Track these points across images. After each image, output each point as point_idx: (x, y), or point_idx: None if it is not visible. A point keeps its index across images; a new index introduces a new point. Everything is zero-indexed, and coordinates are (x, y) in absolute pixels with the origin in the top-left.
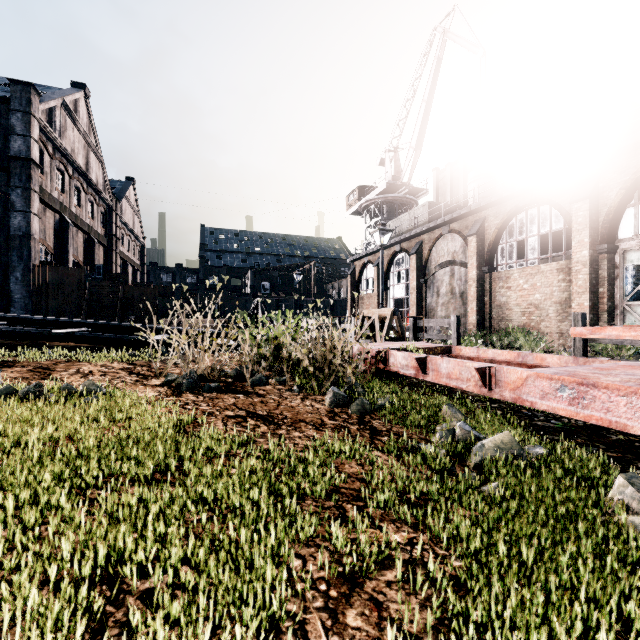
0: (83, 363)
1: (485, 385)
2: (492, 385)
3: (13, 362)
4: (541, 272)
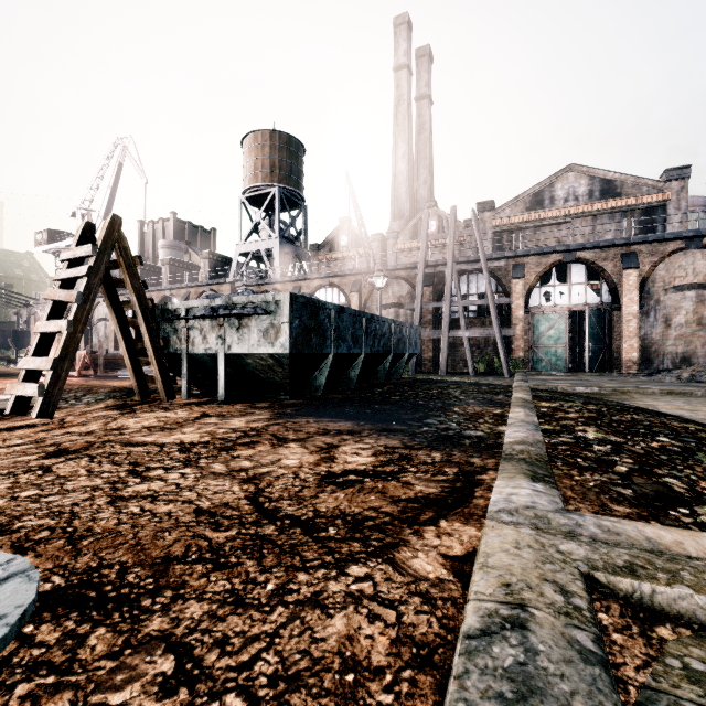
0: None
1: None
2: None
3: None
4: None
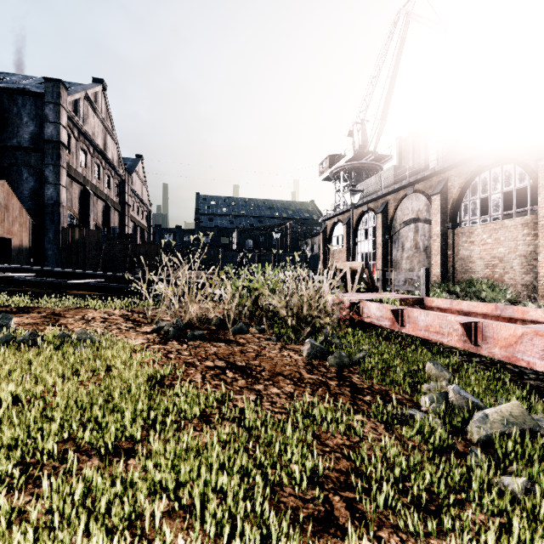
0: (90, 310)
1: (471, 341)
2: (478, 341)
3: (33, 308)
4: (505, 227)
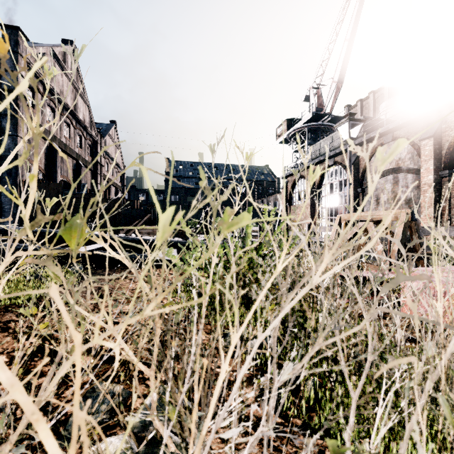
0: None
1: None
2: None
3: None
4: None
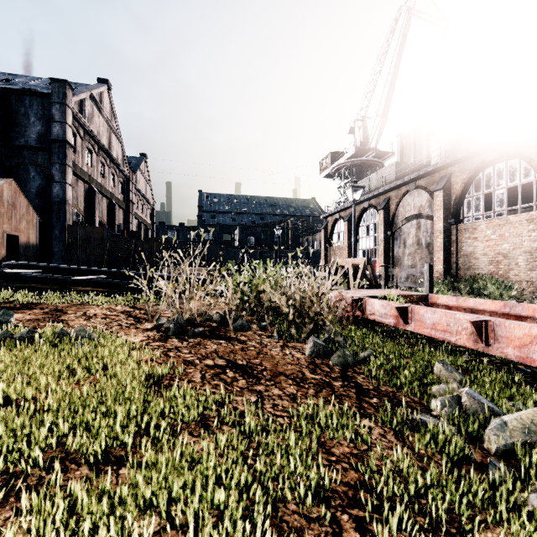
0: (92, 306)
1: (481, 340)
2: (489, 340)
3: (36, 304)
4: (509, 223)
